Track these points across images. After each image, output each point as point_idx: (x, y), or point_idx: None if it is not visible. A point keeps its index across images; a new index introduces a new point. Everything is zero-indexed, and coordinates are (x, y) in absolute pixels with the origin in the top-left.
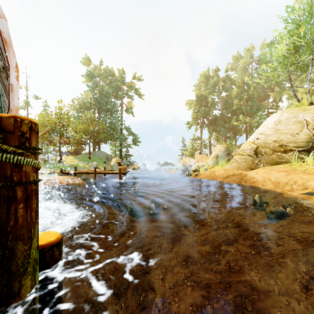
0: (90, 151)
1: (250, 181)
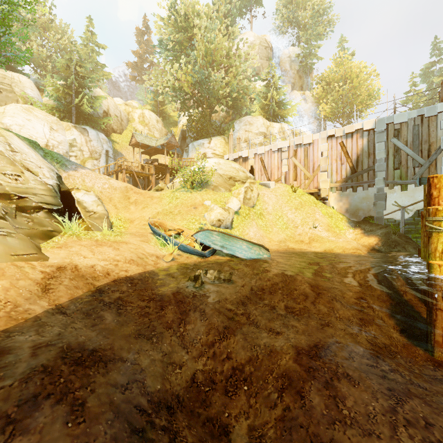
0: None
1: (101, 274)
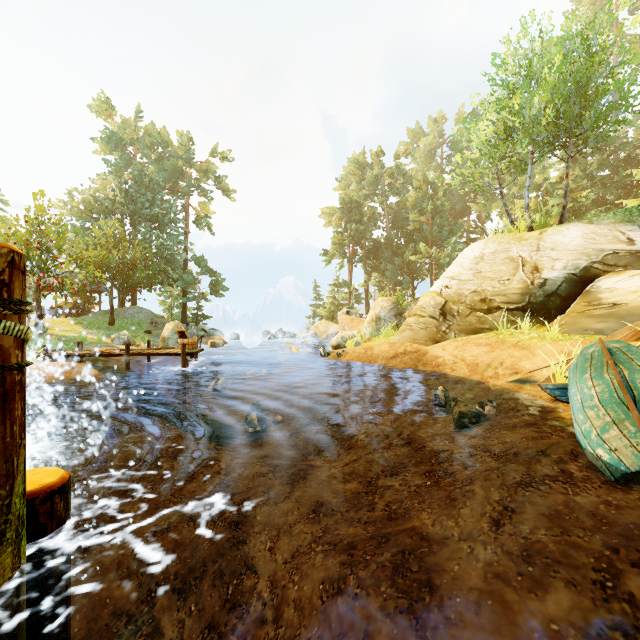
0: (112, 308)
1: (433, 364)
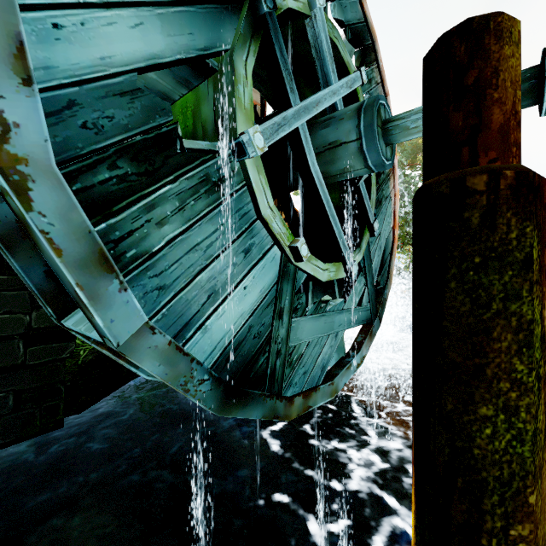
0: None
1: None
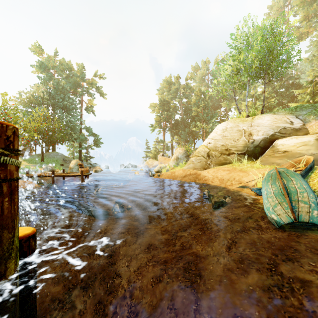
0: (42, 153)
1: (203, 179)
